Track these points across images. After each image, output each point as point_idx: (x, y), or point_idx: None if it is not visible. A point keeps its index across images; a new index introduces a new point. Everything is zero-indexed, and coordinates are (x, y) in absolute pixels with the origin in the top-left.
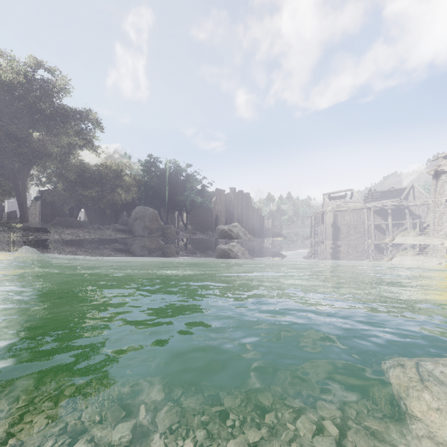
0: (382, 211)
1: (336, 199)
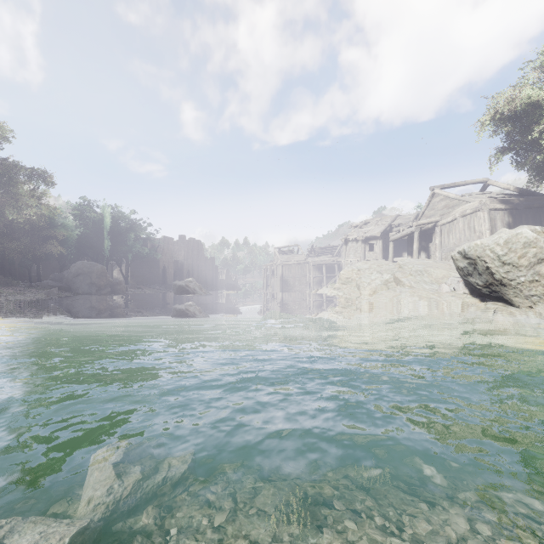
0: (320, 266)
1: (286, 253)
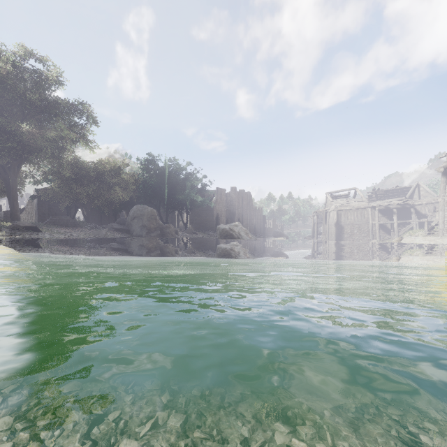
0: (387, 211)
1: (340, 198)
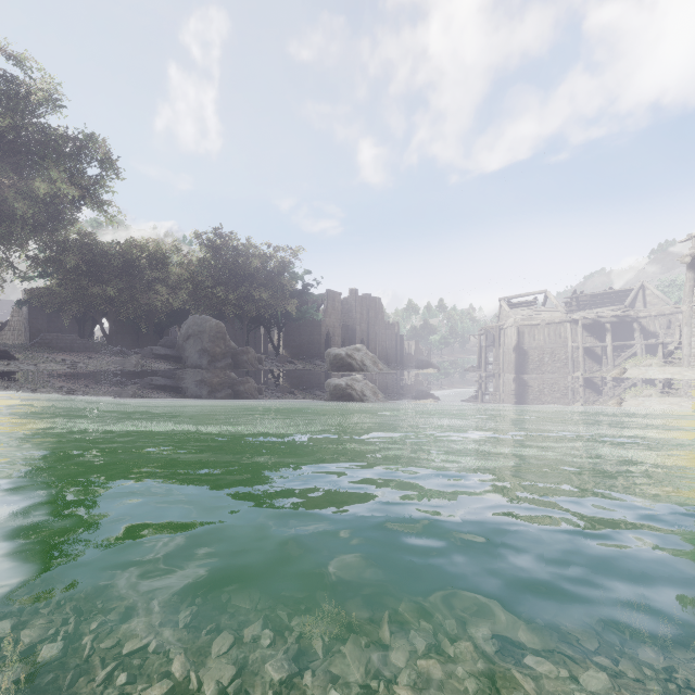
0: (595, 327)
1: (521, 307)
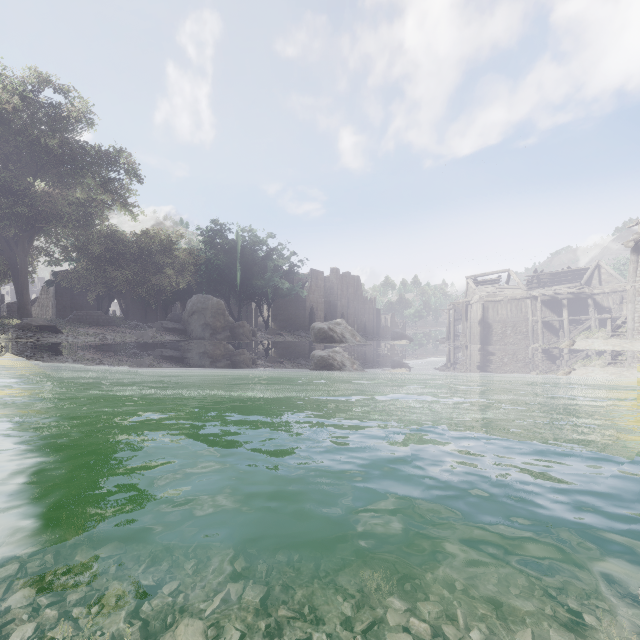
0: (553, 302)
1: (486, 284)
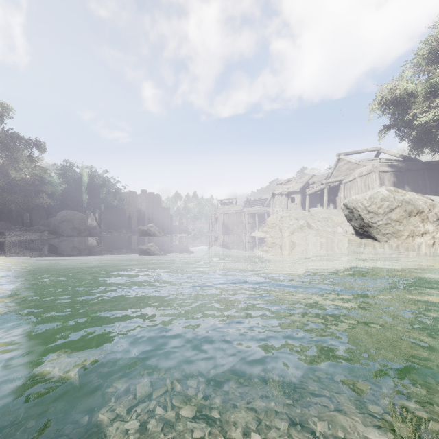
0: (253, 214)
1: (227, 204)
